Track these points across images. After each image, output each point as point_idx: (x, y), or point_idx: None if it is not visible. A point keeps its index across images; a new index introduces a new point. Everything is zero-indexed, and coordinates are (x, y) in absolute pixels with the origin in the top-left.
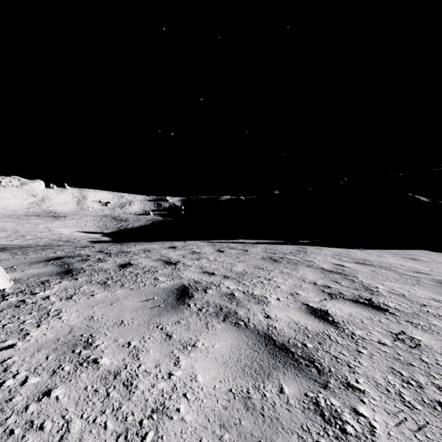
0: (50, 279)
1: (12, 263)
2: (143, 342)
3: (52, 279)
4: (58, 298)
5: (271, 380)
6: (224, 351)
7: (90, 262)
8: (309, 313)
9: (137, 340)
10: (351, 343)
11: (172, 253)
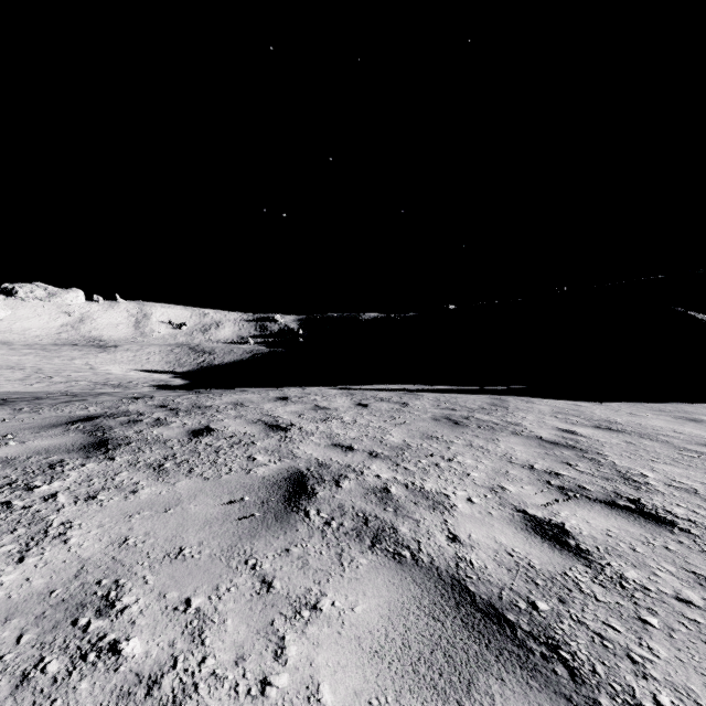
0: (66, 458)
1: (9, 428)
2: (216, 600)
3: (70, 458)
4: (71, 498)
5: (475, 700)
6: (374, 622)
7: (141, 425)
8: (531, 529)
9: (203, 595)
10: (623, 600)
11: (281, 410)
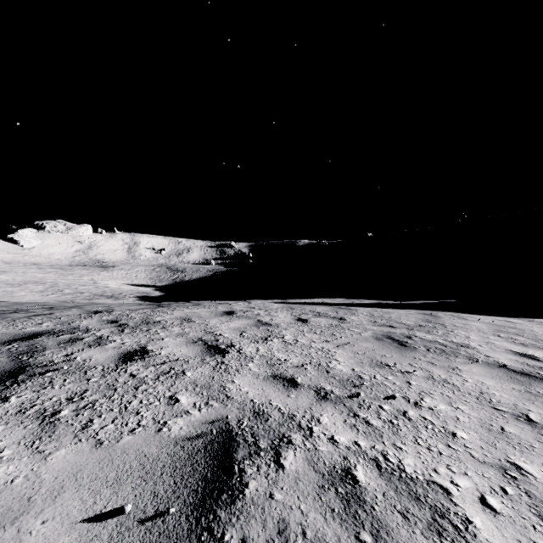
0: None
1: None
2: None
3: None
4: None
5: None
6: None
7: (77, 345)
8: None
9: None
10: None
11: (224, 326)
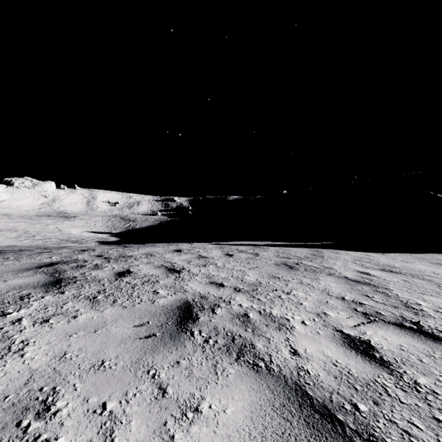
0: (32, 292)
1: None
2: (125, 404)
3: (35, 292)
4: (31, 322)
5: None
6: (240, 422)
7: (85, 269)
8: (347, 345)
9: (116, 400)
10: (419, 402)
11: (176, 258)
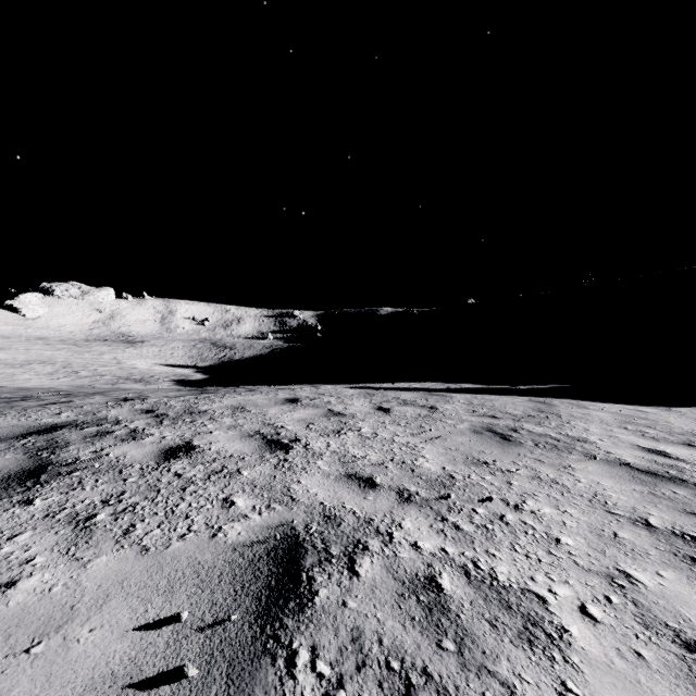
0: None
1: None
2: None
3: None
4: None
5: None
6: None
7: (107, 440)
8: None
9: None
10: None
11: (287, 416)
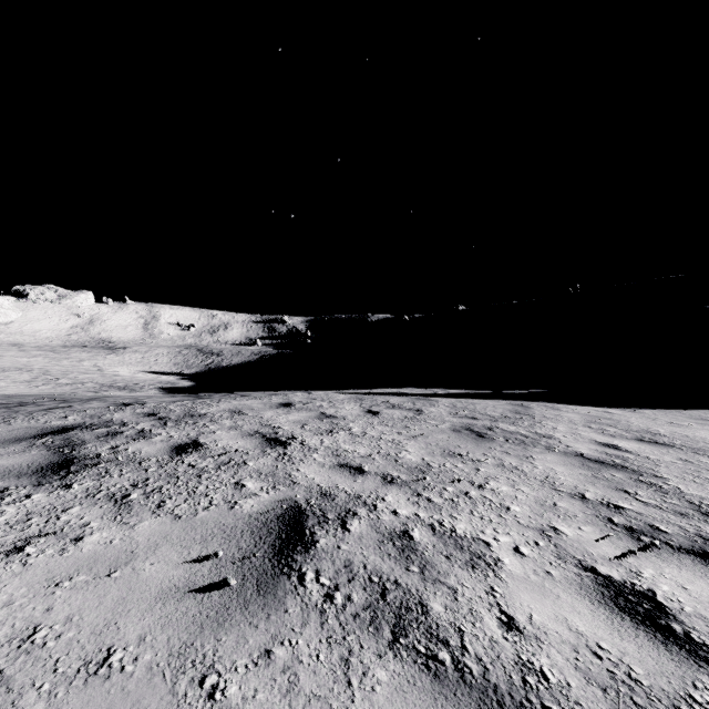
0: (11, 486)
1: None
2: None
3: (17, 486)
4: None
5: None
6: None
7: (119, 439)
8: (612, 603)
9: None
10: None
11: (282, 418)
